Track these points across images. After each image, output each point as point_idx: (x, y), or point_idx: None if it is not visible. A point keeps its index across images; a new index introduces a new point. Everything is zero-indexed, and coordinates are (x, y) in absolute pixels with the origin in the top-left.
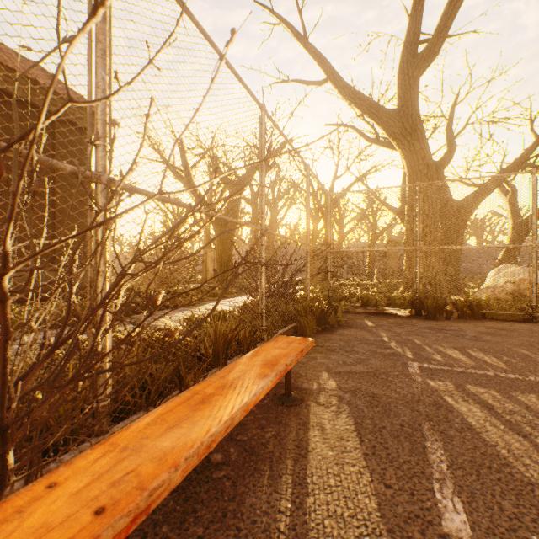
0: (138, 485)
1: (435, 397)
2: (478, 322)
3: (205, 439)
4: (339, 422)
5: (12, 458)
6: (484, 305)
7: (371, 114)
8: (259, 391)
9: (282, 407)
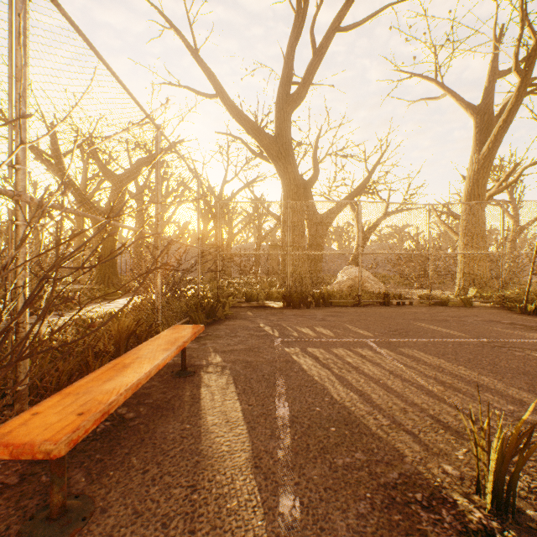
0: (99, 403)
1: (287, 357)
2: (327, 308)
3: (135, 381)
4: (223, 380)
5: None
6: (332, 296)
7: (255, 136)
8: (166, 357)
9: (180, 378)
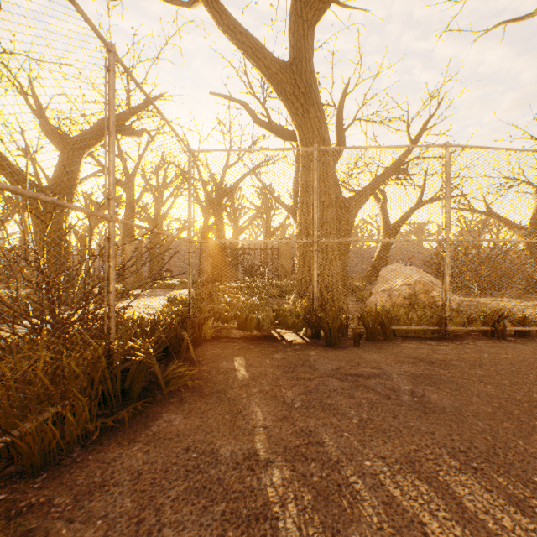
0: None
1: None
2: (393, 346)
3: None
4: None
5: None
6: (395, 318)
7: (258, 60)
8: None
9: None
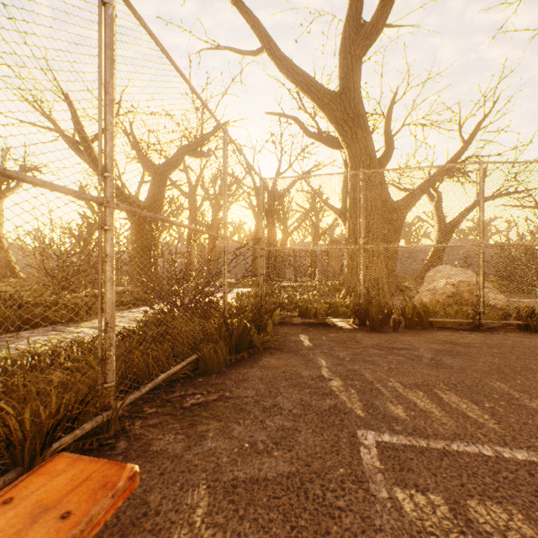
0: None
1: None
2: (428, 333)
3: None
4: None
5: None
6: (432, 312)
7: (312, 94)
8: None
9: None
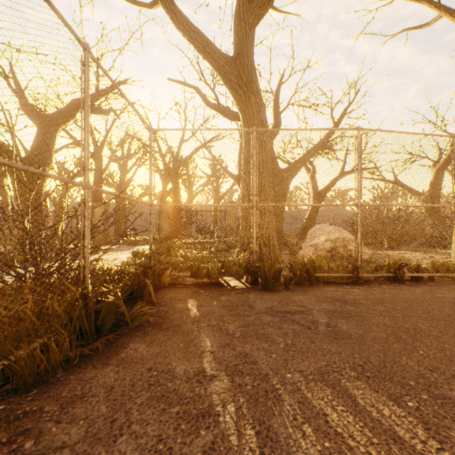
0: None
1: None
2: (316, 289)
3: None
4: None
5: None
6: (318, 267)
7: (208, 55)
8: None
9: None
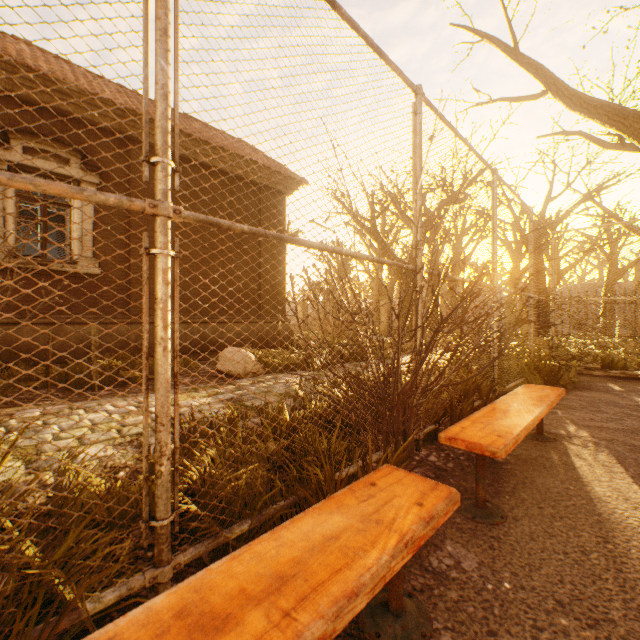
0: (507, 432)
1: None
2: None
3: (525, 424)
4: (599, 457)
5: (412, 423)
6: None
7: (614, 124)
8: (541, 412)
9: (537, 441)
